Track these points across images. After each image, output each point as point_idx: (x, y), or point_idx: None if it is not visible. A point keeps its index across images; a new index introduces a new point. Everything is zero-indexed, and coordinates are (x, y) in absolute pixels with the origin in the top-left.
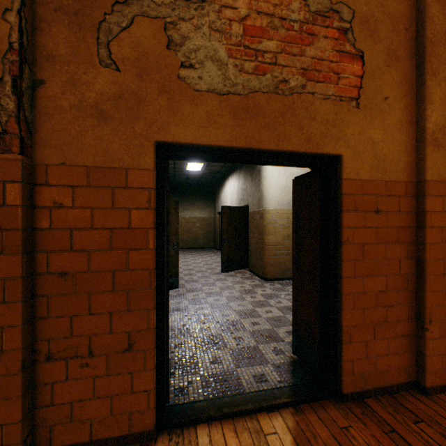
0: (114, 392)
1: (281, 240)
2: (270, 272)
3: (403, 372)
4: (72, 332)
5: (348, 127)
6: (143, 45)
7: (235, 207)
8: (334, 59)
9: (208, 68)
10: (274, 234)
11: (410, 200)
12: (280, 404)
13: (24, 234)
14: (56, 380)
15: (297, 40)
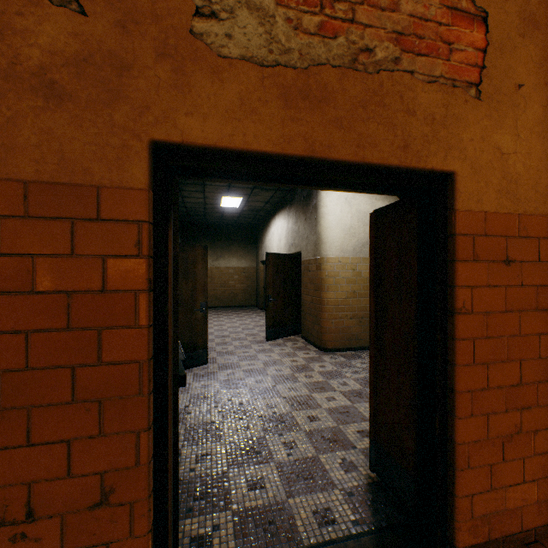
0: None
1: (345, 298)
2: (329, 341)
3: (544, 508)
4: None
5: (464, 128)
6: None
7: (283, 254)
8: (444, 20)
9: (241, 20)
10: (335, 290)
11: None
12: None
13: None
14: None
15: None
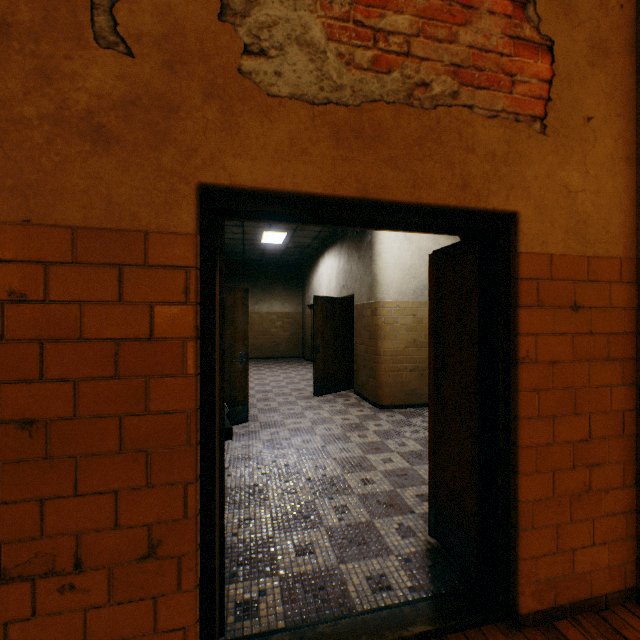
0: (123, 634)
1: (404, 348)
2: (386, 397)
3: (615, 574)
4: (44, 529)
5: (527, 165)
6: (176, 12)
7: (334, 298)
8: (506, 50)
9: (291, 57)
10: (393, 339)
11: (626, 288)
12: (415, 636)
13: None
14: (12, 618)
15: (444, 14)
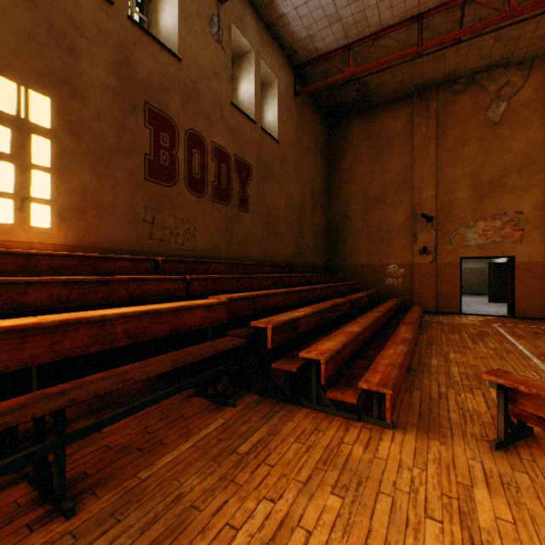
0: (451, 304)
1: None
2: None
3: (540, 315)
4: (442, 292)
5: (516, 248)
6: (457, 239)
7: (499, 263)
8: (511, 232)
9: (472, 241)
10: None
11: (543, 266)
12: (493, 316)
13: (435, 275)
14: (439, 300)
15: (498, 230)
